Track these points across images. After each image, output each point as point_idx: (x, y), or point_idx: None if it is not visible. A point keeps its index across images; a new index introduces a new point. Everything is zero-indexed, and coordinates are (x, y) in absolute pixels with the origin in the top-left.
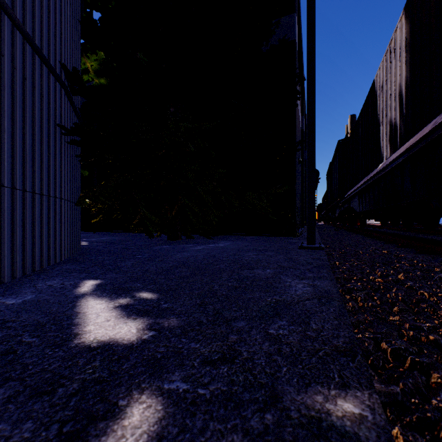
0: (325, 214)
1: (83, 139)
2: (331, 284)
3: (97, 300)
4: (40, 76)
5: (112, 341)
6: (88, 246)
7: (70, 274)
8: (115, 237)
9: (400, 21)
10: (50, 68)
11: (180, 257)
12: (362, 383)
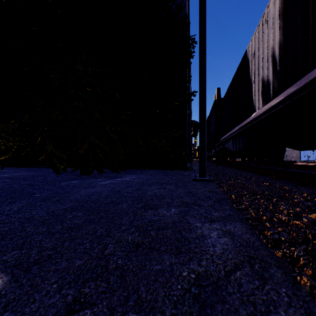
0: None
1: None
2: (246, 229)
3: None
4: None
5: None
6: None
7: None
8: (31, 172)
9: None
10: None
11: (83, 195)
12: None
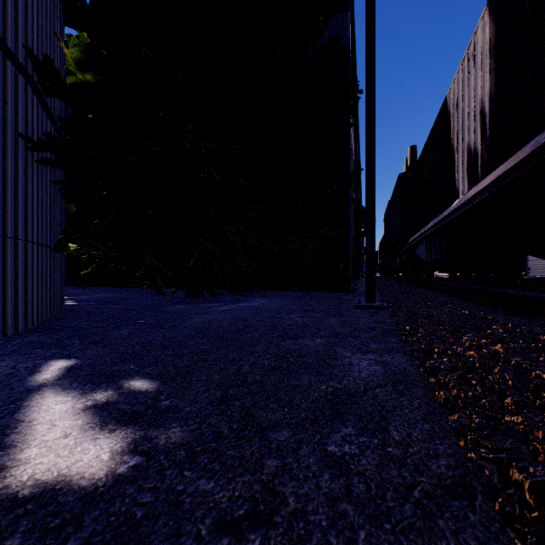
0: (382, 264)
1: (59, 157)
2: (407, 360)
3: (59, 395)
4: None
5: (61, 482)
6: (73, 306)
7: (32, 350)
8: (115, 293)
9: (482, 19)
10: (7, 51)
11: (199, 322)
12: None
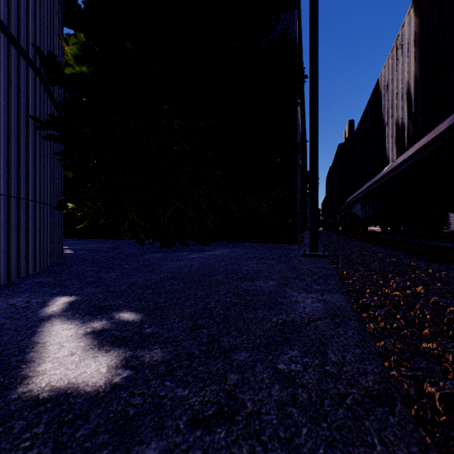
0: (324, 220)
1: (61, 133)
2: (343, 299)
3: (65, 323)
4: (7, 58)
5: (71, 388)
6: (71, 254)
7: (41, 289)
8: (104, 244)
9: (409, 15)
10: (20, 50)
11: (173, 267)
12: (414, 453)
